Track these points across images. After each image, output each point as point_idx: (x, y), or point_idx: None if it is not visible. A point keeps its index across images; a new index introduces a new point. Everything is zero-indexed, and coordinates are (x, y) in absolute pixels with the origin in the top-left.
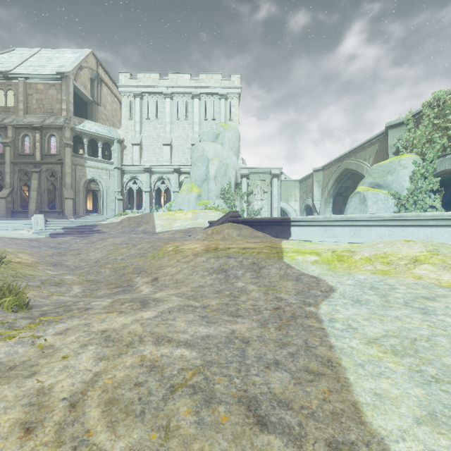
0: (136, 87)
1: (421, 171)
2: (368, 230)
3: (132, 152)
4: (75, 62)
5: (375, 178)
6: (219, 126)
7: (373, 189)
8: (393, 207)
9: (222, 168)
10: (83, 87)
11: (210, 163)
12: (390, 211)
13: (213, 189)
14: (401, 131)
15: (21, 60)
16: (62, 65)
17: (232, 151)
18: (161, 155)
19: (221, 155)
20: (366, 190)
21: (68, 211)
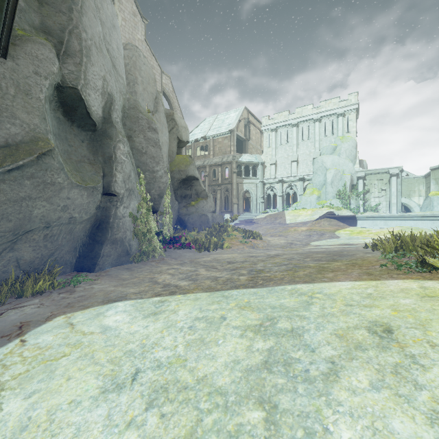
0: (272, 124)
1: None
2: (391, 222)
3: (270, 170)
4: (236, 119)
5: None
6: (337, 140)
7: None
8: None
9: (338, 174)
10: (240, 133)
11: (327, 172)
12: None
13: (330, 191)
14: None
15: (210, 126)
16: (230, 123)
17: (348, 159)
18: (290, 169)
19: (338, 164)
20: (433, 195)
21: (234, 211)
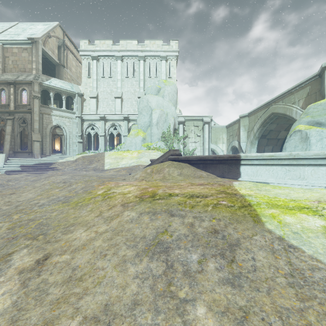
0: (93, 51)
1: None
2: None
3: (90, 104)
4: (44, 31)
5: (315, 117)
6: (160, 82)
7: (316, 127)
8: None
9: (163, 115)
10: (51, 52)
11: (153, 111)
12: None
13: (156, 133)
14: None
15: (1, 30)
16: (33, 33)
17: (171, 103)
18: (114, 106)
19: (162, 105)
20: (309, 128)
21: (35, 151)
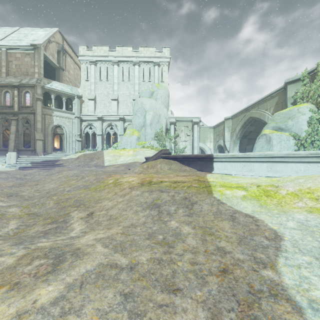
0: (91, 56)
1: (317, 117)
2: (284, 166)
3: (88, 105)
4: (45, 37)
5: (278, 123)
6: (154, 86)
7: (277, 132)
8: (294, 146)
9: (156, 117)
10: (51, 56)
11: (147, 113)
12: (291, 149)
13: (149, 133)
14: (298, 86)
15: (4, 36)
16: (35, 39)
17: (163, 105)
18: (110, 107)
19: (155, 107)
20: (271, 132)
21: (38, 149)
